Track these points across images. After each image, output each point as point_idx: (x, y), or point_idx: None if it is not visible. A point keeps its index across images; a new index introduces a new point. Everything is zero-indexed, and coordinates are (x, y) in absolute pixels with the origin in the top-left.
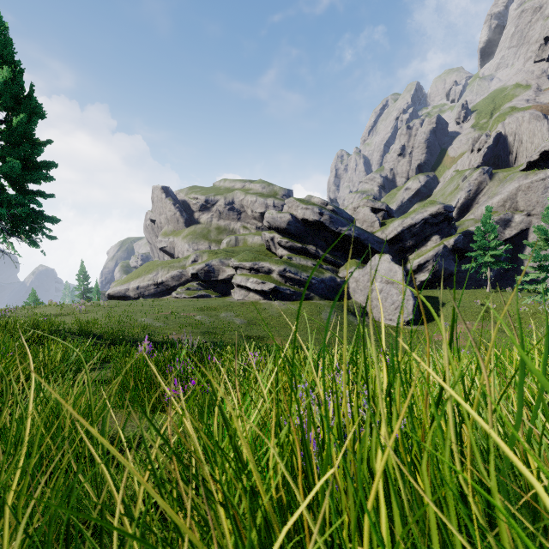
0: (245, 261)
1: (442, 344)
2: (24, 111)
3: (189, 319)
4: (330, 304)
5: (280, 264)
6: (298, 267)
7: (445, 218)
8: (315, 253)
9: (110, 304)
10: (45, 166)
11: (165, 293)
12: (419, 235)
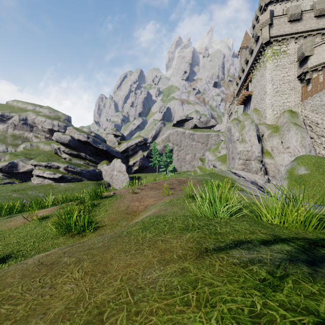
0: (42, 161)
1: None
2: None
3: (9, 197)
4: (92, 182)
5: (64, 163)
6: (75, 165)
7: (144, 143)
8: (85, 157)
9: None
10: None
11: None
12: (134, 150)
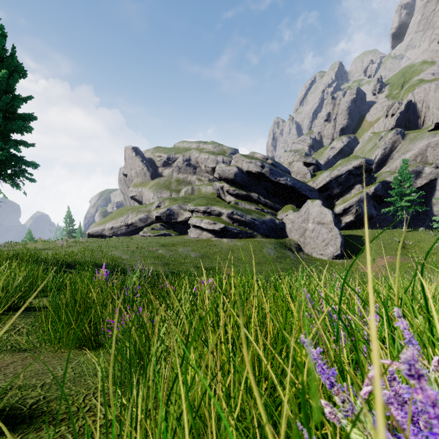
0: (200, 205)
1: (367, 275)
2: (6, 69)
3: (152, 253)
4: (270, 241)
5: (228, 208)
6: (243, 210)
7: (366, 170)
8: (257, 199)
9: (88, 241)
10: (24, 118)
11: (134, 233)
12: (344, 184)
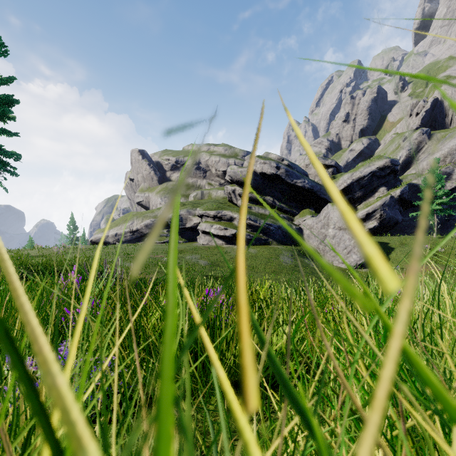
0: (209, 210)
1: None
2: None
3: (156, 260)
4: (287, 248)
5: None
6: (257, 215)
7: (392, 171)
8: (272, 203)
9: (87, 248)
10: (3, 100)
11: (140, 240)
12: (367, 187)
